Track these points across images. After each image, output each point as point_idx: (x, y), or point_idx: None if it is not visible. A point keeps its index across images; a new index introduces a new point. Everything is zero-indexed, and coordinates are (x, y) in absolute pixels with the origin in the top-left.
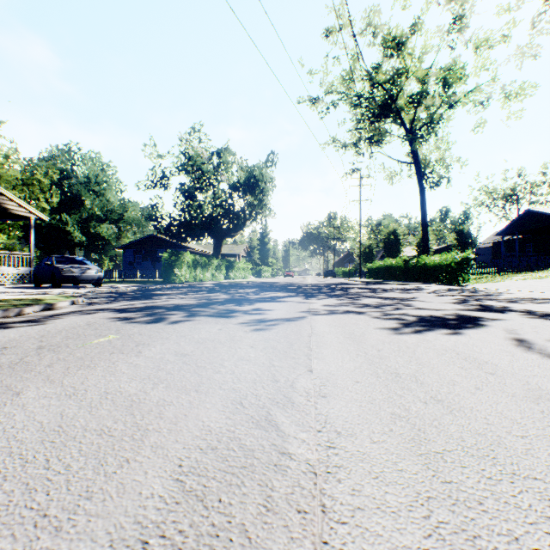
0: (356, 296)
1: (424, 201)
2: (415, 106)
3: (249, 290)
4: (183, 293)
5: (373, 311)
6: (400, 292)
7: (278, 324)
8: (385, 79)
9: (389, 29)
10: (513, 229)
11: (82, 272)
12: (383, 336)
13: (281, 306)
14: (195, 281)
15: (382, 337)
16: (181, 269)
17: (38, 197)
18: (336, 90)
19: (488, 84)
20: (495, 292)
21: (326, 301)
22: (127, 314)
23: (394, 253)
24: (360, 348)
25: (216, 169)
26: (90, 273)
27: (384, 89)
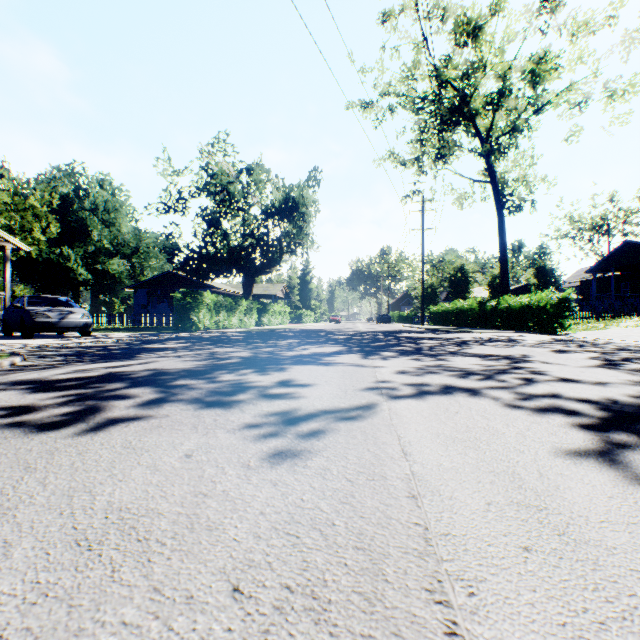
0: (436, 352)
1: (504, 229)
2: (493, 111)
3: (283, 342)
4: (188, 347)
5: (492, 387)
6: (493, 345)
7: (324, 432)
8: (456, 75)
9: (464, 8)
10: (608, 264)
11: (62, 317)
12: (615, 495)
13: (328, 374)
14: (217, 328)
15: (618, 501)
16: (199, 313)
17: (33, 226)
18: (394, 91)
19: (585, 82)
20: (631, 346)
21: (398, 362)
22: (45, 397)
23: (461, 293)
24: (638, 608)
25: (245, 189)
26: (73, 319)
27: (455, 89)
